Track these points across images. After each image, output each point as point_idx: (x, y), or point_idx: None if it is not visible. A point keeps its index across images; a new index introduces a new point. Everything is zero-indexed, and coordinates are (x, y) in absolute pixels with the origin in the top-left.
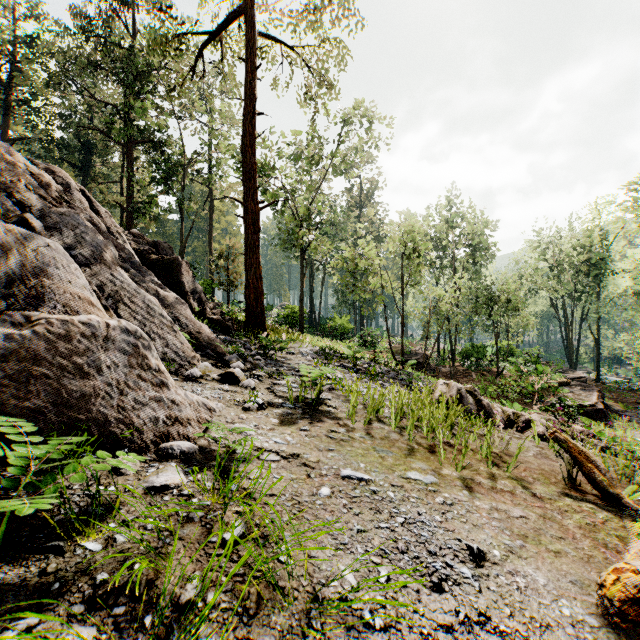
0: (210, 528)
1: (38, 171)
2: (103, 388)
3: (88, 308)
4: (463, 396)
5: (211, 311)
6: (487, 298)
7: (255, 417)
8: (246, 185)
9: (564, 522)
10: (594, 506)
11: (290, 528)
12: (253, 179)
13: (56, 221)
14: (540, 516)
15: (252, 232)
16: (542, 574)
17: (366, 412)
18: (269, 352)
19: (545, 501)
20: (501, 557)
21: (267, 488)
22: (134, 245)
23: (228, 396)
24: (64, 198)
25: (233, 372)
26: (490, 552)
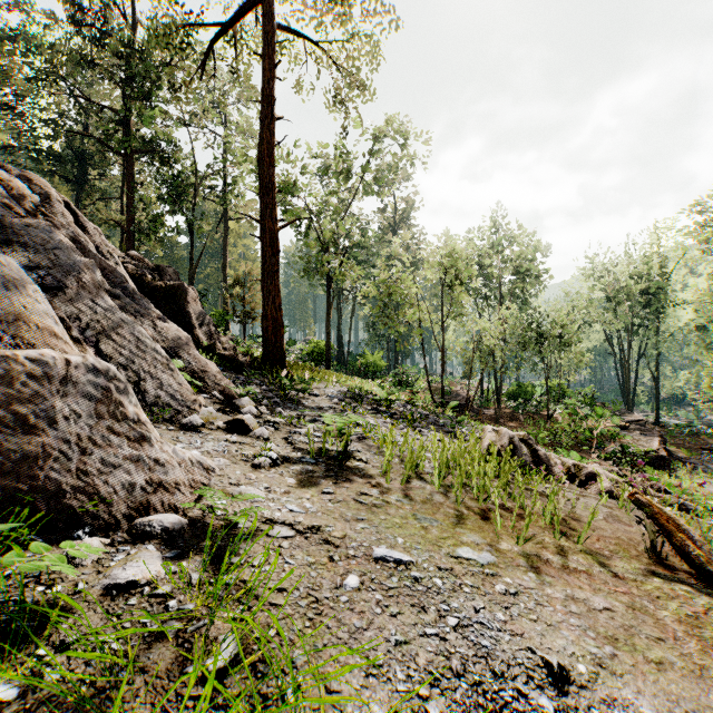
0: (189, 649)
1: (8, 177)
2: (58, 446)
3: (51, 341)
4: (516, 446)
5: (222, 346)
6: (536, 332)
7: (267, 476)
8: (263, 200)
9: (658, 614)
10: (689, 588)
11: (303, 643)
12: (271, 193)
13: (21, 234)
14: (628, 607)
15: (270, 255)
16: (647, 701)
17: (403, 467)
18: (289, 394)
19: (630, 584)
20: (589, 675)
21: (275, 579)
22: (132, 269)
23: (235, 449)
24: (41, 210)
25: (242, 419)
26: (574, 668)
